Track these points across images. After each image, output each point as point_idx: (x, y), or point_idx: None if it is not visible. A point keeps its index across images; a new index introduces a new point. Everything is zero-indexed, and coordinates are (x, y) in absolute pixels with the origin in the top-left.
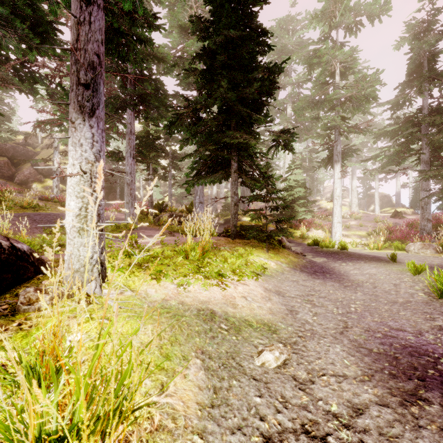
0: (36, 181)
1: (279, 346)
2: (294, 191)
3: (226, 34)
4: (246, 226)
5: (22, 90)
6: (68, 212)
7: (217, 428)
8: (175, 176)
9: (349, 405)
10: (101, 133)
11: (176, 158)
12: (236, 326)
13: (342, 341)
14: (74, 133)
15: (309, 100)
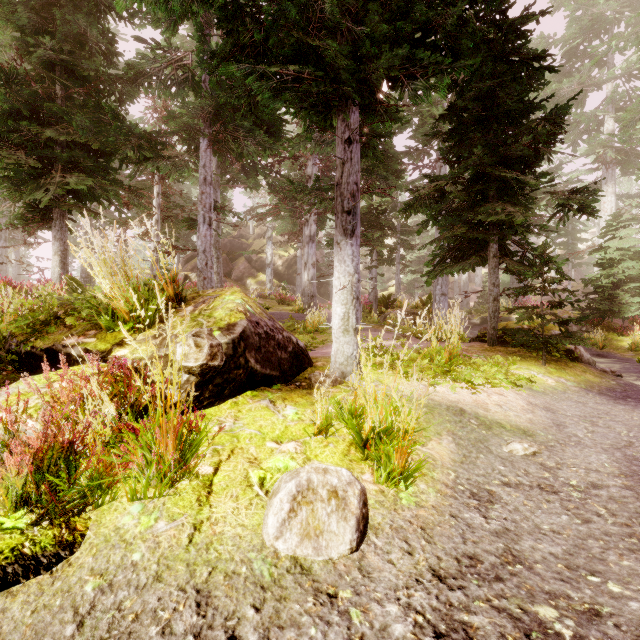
0: (250, 276)
1: (530, 442)
2: (617, 268)
3: (481, 85)
4: (511, 329)
5: (248, 186)
6: (335, 317)
7: (465, 472)
8: (404, 257)
9: (590, 484)
10: (358, 249)
11: (406, 232)
12: (486, 424)
13: (613, 453)
14: (339, 252)
15: None
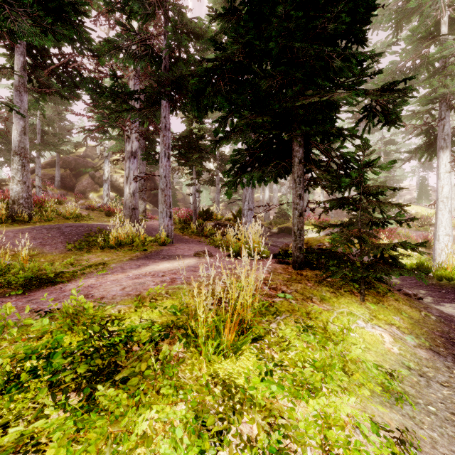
0: (92, 191)
1: None
2: None
3: None
4: (322, 253)
5: (63, 95)
6: None
7: None
8: (223, 180)
9: None
10: None
11: (223, 160)
12: None
13: None
14: None
15: (396, 69)
